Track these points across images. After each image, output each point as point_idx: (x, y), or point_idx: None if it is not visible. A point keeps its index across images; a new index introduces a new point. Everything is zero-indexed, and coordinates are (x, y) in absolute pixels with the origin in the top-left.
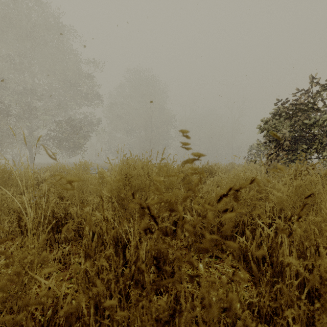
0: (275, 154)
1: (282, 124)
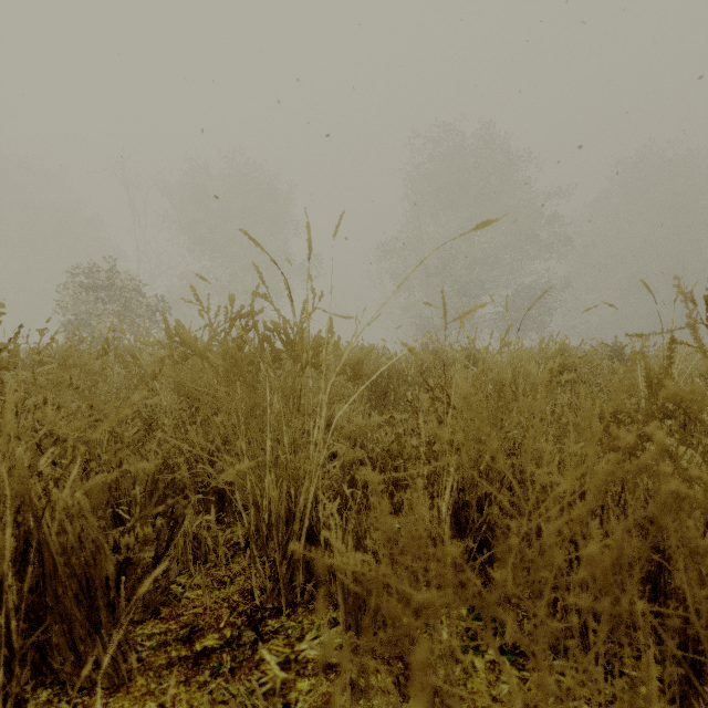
0: None
1: None
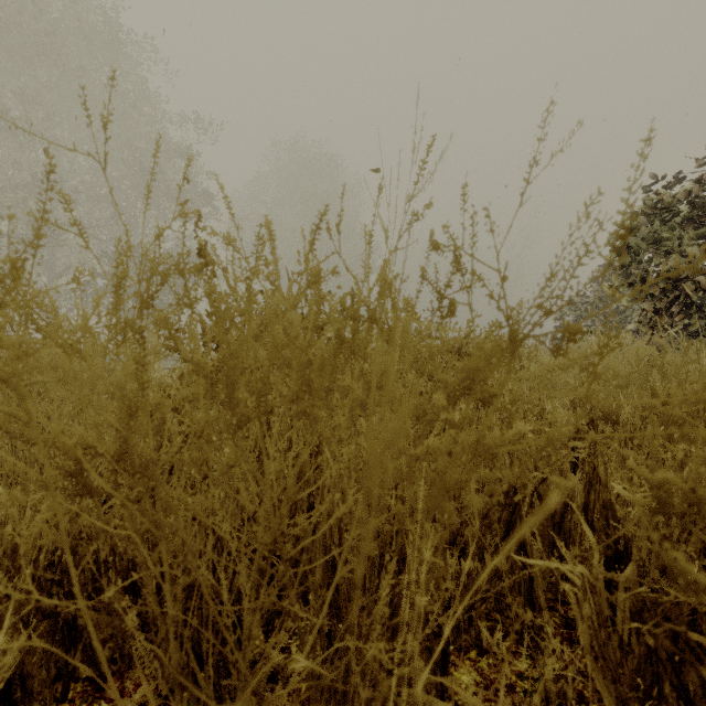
0: (666, 312)
1: (680, 235)
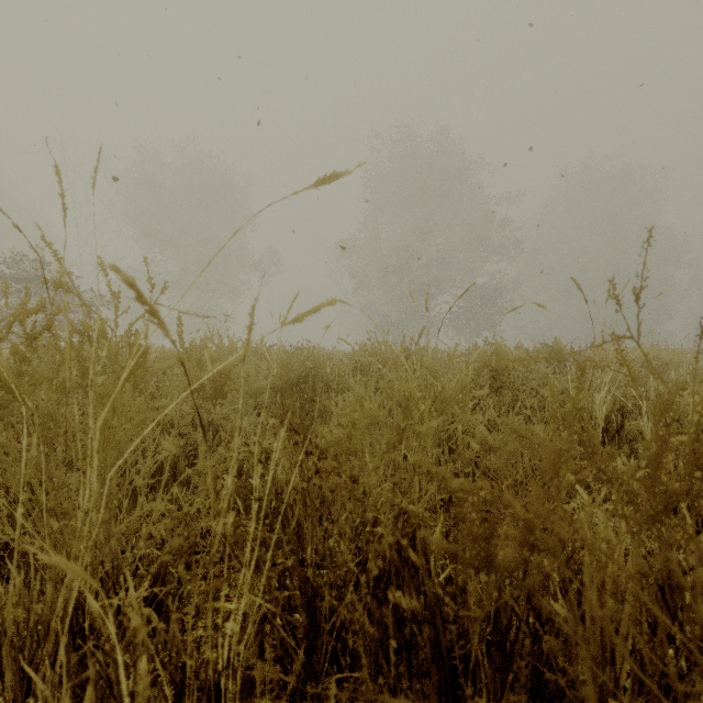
0: None
1: None
